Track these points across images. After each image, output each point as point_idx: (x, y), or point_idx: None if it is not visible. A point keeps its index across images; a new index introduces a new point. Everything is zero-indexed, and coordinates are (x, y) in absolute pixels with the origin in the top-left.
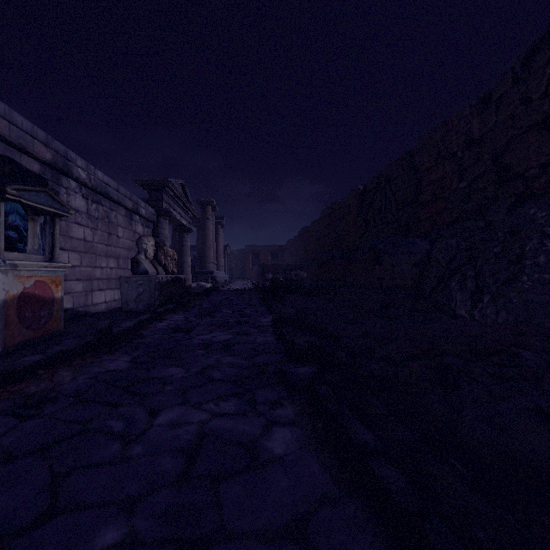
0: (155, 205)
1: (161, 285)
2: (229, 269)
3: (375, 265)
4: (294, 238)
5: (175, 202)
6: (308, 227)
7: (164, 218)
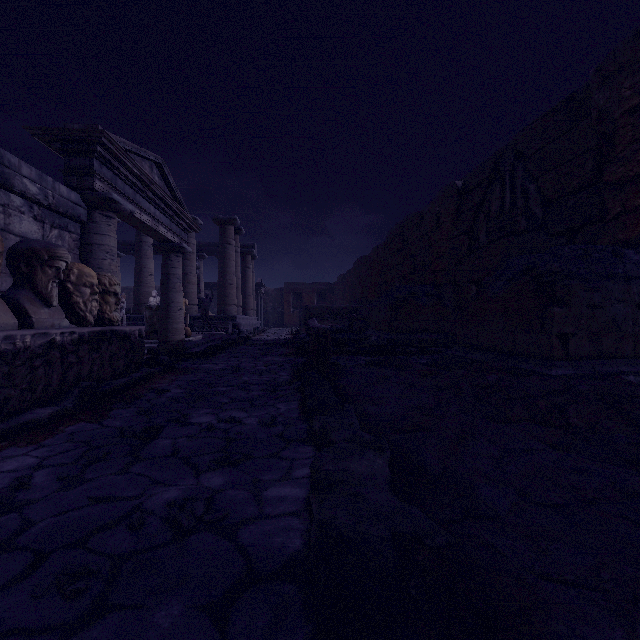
0: (77, 185)
1: (0, 360)
2: (263, 313)
3: (552, 304)
4: (347, 272)
5: (139, 191)
6: (368, 256)
7: (105, 215)
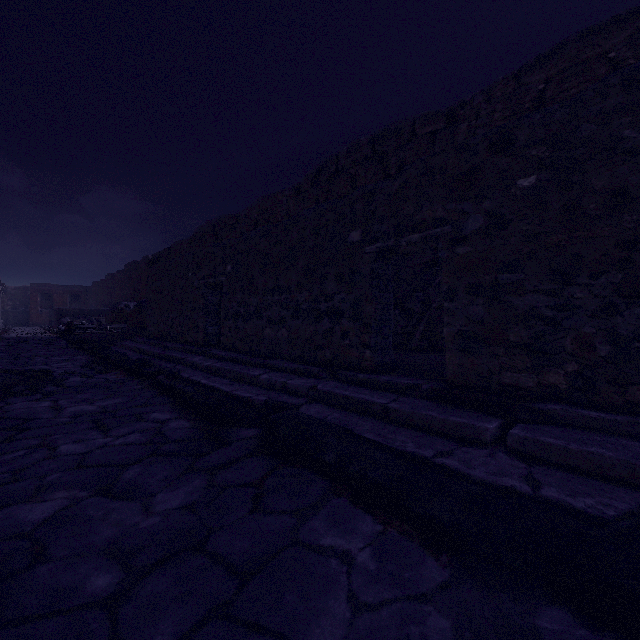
0: None
1: None
2: (1, 312)
3: (138, 314)
4: (100, 281)
5: None
6: (115, 274)
7: None
